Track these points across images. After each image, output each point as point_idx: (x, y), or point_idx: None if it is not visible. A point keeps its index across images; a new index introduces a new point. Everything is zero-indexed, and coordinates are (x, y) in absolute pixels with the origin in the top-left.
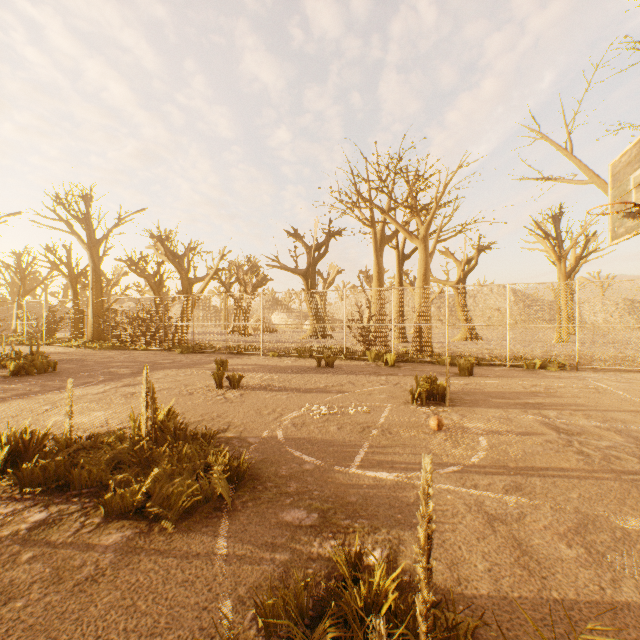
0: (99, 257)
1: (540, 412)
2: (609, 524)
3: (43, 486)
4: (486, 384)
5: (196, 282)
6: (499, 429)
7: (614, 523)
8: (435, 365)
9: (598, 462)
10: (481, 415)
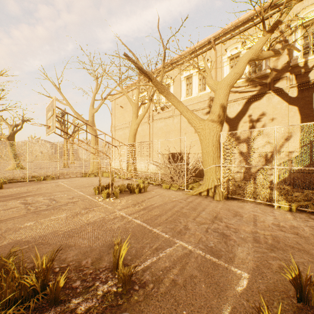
0: None
1: (25, 199)
2: (17, 228)
3: None
4: (7, 191)
5: None
6: None
7: (19, 227)
8: None
9: (32, 210)
10: None
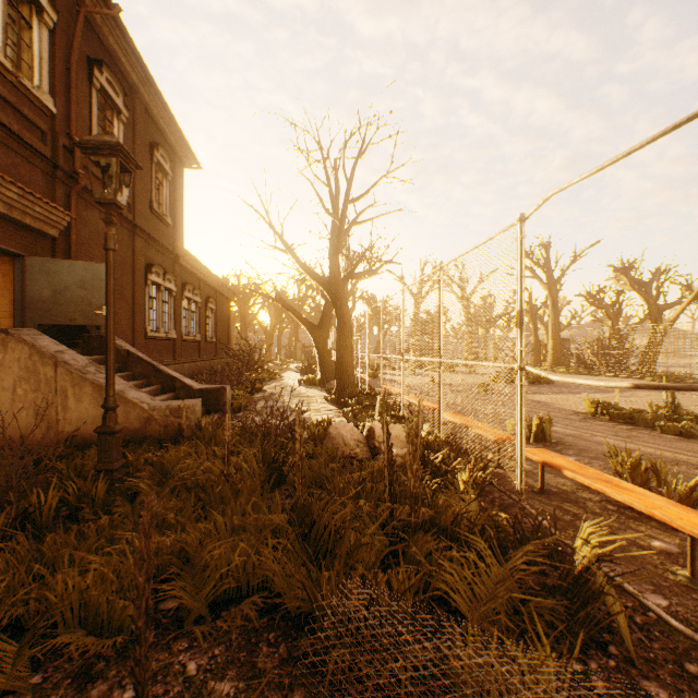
0: (556, 294)
1: None
2: None
3: (617, 421)
4: None
5: (665, 308)
6: None
7: None
8: None
9: None
10: None
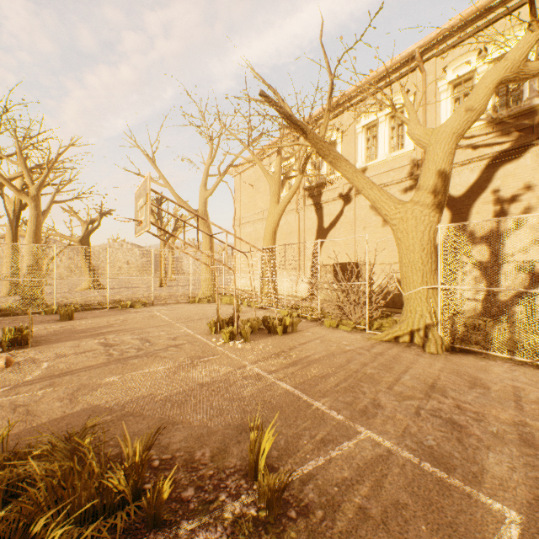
0: None
1: (106, 337)
2: (94, 384)
3: None
4: (80, 324)
5: None
6: (66, 354)
7: (97, 383)
8: (42, 315)
9: (116, 357)
10: (58, 348)
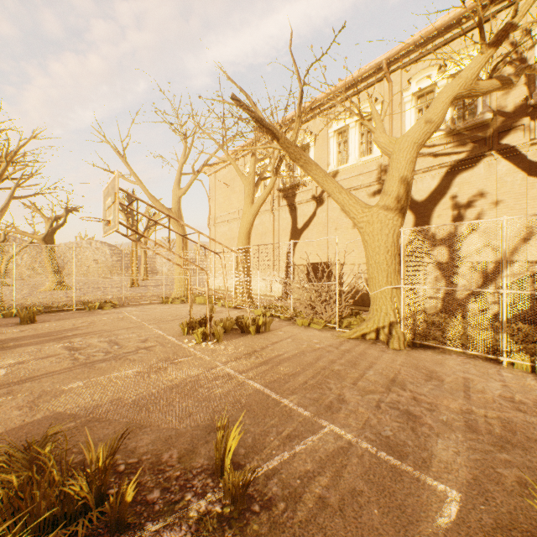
0: None
1: (71, 340)
2: (57, 390)
3: None
4: (43, 328)
5: None
6: (26, 359)
7: (61, 389)
8: None
9: (82, 361)
10: (18, 353)
